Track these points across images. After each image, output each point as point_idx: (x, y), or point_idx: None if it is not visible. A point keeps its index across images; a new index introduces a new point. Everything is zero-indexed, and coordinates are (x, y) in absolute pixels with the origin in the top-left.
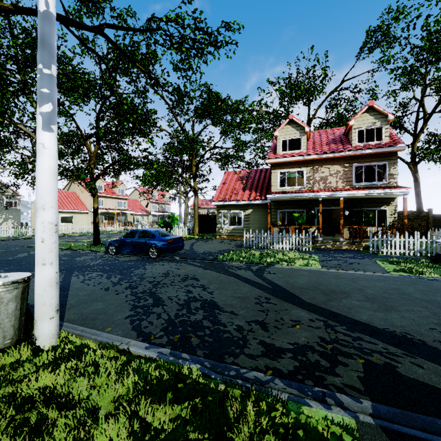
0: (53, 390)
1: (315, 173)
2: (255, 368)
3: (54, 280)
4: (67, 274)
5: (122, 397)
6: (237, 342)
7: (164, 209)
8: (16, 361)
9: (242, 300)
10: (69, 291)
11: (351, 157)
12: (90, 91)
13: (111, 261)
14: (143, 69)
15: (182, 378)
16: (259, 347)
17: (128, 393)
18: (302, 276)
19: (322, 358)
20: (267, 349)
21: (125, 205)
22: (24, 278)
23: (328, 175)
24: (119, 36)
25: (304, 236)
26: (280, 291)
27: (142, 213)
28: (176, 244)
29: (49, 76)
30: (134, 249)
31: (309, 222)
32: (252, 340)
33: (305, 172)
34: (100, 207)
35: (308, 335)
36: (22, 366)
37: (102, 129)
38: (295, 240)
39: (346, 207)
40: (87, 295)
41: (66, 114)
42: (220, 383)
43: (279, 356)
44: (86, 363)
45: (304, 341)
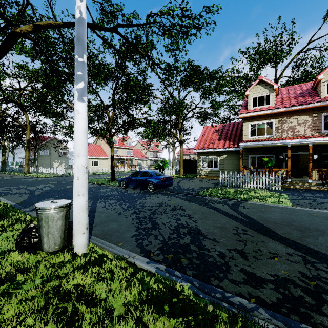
0: (83, 288)
1: (284, 124)
2: (238, 294)
3: (85, 207)
4: (94, 201)
5: (130, 303)
6: (220, 267)
7: (158, 156)
8: (62, 261)
9: (221, 230)
10: (95, 213)
11: (319, 107)
12: (109, 76)
13: (122, 193)
14: (144, 53)
15: (176, 293)
16: (241, 274)
17: (134, 300)
18: (275, 212)
19: (305, 294)
20: (249, 277)
21: (131, 153)
22: (67, 204)
23: (296, 124)
24: (127, 33)
25: (274, 177)
26: (255, 224)
27: (143, 159)
28: (167, 182)
29: (82, 63)
30: (138, 185)
31: (278, 166)
32: (234, 267)
33: (274, 123)
34: (115, 154)
35: (287, 269)
36: (65, 266)
37: (116, 100)
38: (265, 180)
39: (314, 152)
40: (106, 217)
41: (94, 92)
42: (208, 303)
43: (261, 286)
44: (105, 270)
45: (285, 274)
